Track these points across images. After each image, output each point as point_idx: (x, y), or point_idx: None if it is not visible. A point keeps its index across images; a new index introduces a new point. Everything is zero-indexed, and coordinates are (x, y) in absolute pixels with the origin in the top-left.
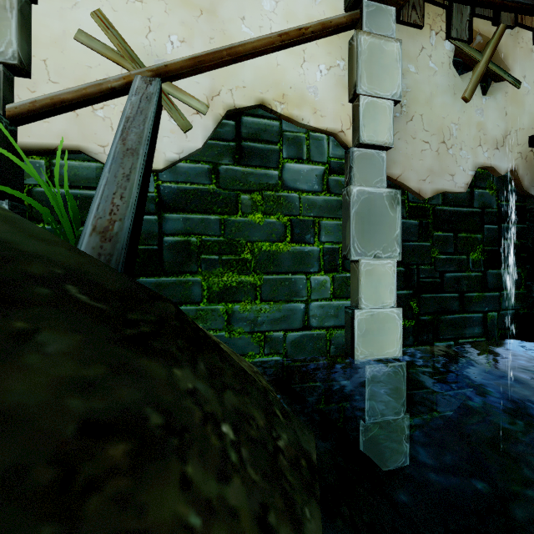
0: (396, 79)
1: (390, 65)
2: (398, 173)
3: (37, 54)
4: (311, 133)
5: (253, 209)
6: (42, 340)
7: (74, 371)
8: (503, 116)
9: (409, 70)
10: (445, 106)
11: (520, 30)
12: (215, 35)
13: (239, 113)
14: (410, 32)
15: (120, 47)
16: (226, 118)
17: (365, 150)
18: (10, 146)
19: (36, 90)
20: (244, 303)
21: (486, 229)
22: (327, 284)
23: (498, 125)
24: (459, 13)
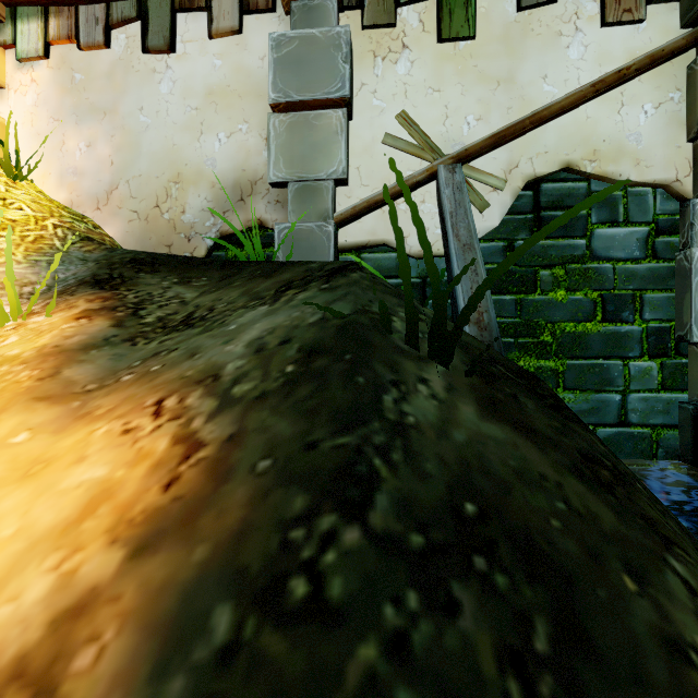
0: None
1: None
2: None
3: (352, 164)
4: (630, 189)
5: (554, 286)
6: (522, 400)
7: (549, 422)
8: None
9: None
10: None
11: None
12: (513, 104)
13: (538, 181)
14: None
15: (421, 141)
16: (522, 189)
17: None
18: (336, 248)
19: (351, 195)
20: None
21: None
22: (652, 372)
23: None
24: None
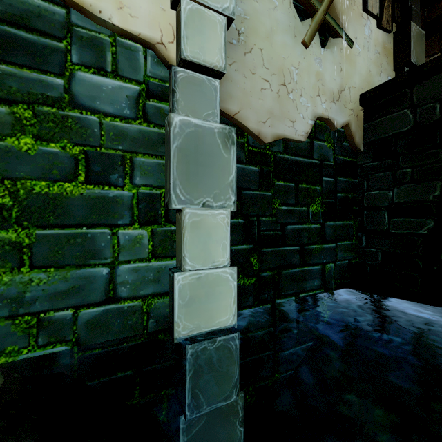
0: None
1: None
2: (235, 110)
3: None
4: (119, 39)
5: (15, 130)
6: None
7: None
8: (339, 71)
9: None
10: (285, 46)
11: None
12: None
13: None
14: None
15: None
16: None
17: (193, 73)
18: None
19: None
20: None
21: (325, 181)
22: (144, 241)
23: (335, 79)
24: None
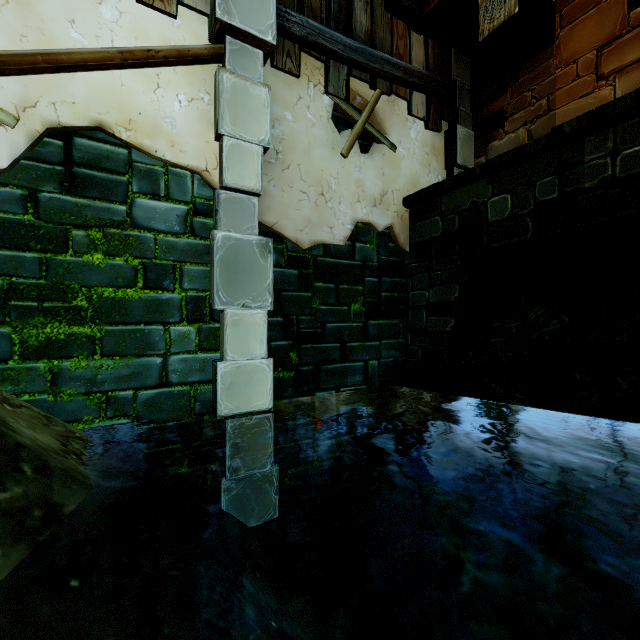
0: (264, 125)
1: (258, 110)
2: (273, 221)
3: None
4: (171, 168)
5: (90, 249)
6: None
7: None
8: (381, 176)
9: (285, 117)
10: (323, 159)
11: (396, 98)
12: (29, 33)
13: (70, 133)
14: (287, 79)
15: None
16: (50, 135)
17: (234, 194)
18: None
19: None
20: (76, 359)
21: (368, 281)
22: (191, 336)
23: (376, 184)
24: (336, 71)
